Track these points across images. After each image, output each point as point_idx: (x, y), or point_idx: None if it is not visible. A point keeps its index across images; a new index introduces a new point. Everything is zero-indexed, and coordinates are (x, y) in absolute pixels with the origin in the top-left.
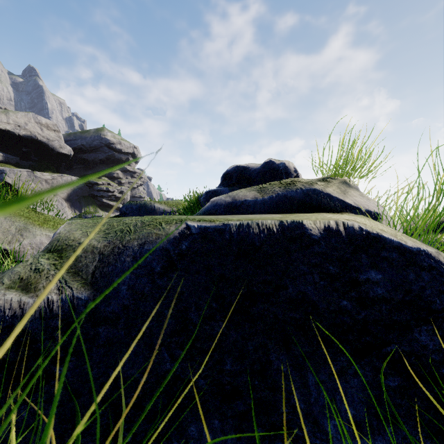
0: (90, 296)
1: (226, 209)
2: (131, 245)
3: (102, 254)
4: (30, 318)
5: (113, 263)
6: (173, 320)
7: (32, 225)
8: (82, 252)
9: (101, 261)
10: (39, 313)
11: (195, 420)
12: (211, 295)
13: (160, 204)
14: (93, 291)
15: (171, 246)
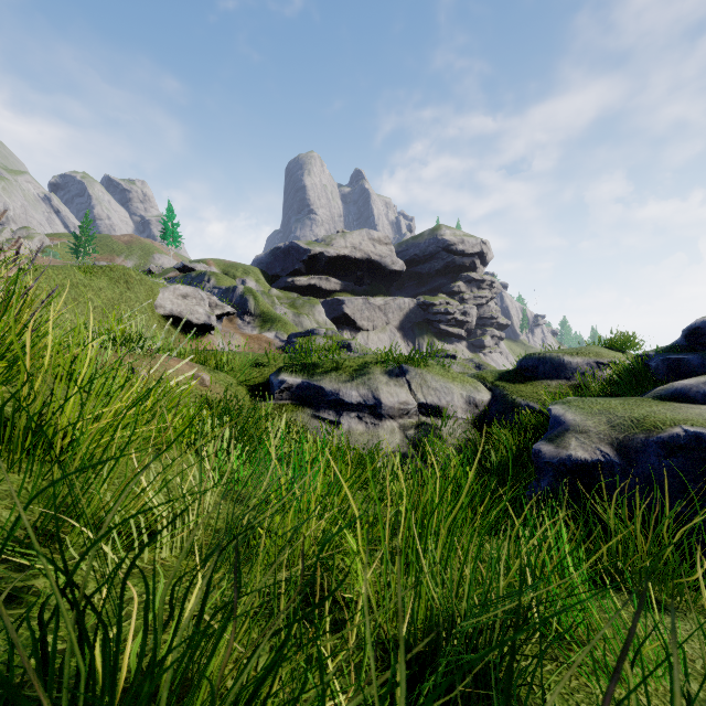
0: (620, 462)
1: (705, 397)
2: (638, 436)
3: (617, 439)
4: (591, 466)
5: (628, 446)
6: (676, 485)
7: (448, 384)
8: (603, 436)
9: (619, 443)
10: (595, 465)
11: (697, 541)
12: (705, 476)
13: (571, 356)
14: (620, 459)
15: (670, 441)
